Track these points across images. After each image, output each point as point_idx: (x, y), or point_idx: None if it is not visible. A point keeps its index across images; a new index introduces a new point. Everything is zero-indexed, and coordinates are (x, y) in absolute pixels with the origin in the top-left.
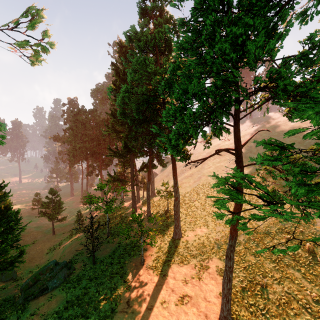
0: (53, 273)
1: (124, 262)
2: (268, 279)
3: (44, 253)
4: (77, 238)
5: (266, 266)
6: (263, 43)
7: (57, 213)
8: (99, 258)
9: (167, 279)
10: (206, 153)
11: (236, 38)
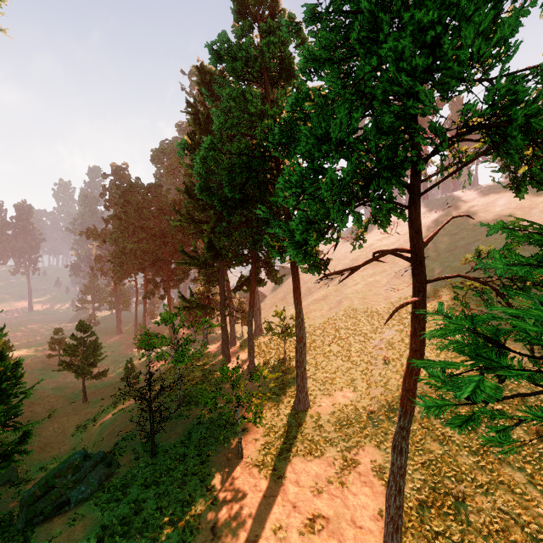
0: (79, 474)
1: (208, 452)
2: (467, 486)
3: (67, 434)
4: (125, 409)
5: (462, 461)
6: (488, 25)
7: (91, 365)
8: (163, 446)
9: (284, 484)
10: (350, 260)
11: (421, 32)
